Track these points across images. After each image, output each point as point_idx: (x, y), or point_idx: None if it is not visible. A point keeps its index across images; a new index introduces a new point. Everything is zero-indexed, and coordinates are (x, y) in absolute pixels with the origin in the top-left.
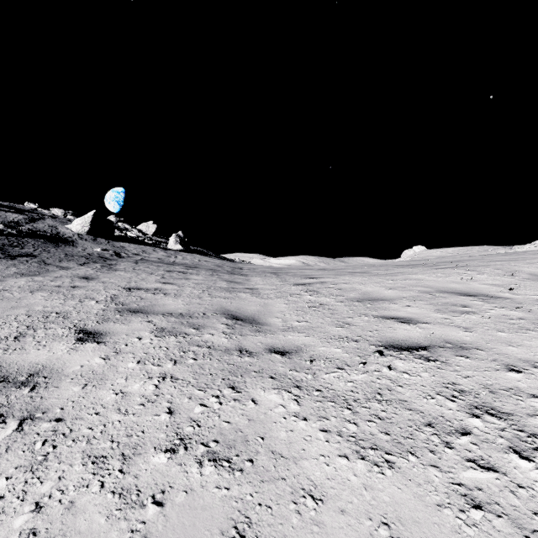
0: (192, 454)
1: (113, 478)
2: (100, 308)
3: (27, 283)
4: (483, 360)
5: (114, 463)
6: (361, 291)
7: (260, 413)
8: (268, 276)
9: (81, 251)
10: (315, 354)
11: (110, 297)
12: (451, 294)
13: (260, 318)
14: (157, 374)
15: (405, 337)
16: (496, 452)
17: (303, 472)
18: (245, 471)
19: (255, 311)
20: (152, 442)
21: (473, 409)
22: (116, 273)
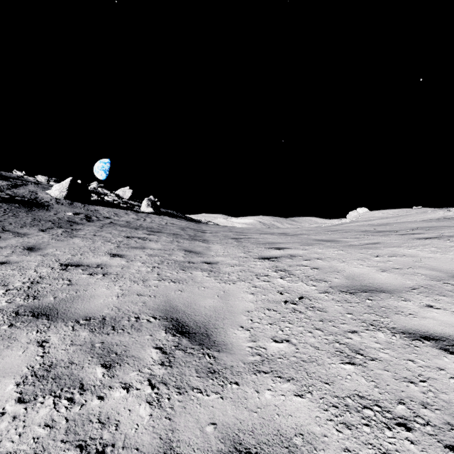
0: None
1: None
2: None
3: None
4: None
5: None
6: (345, 273)
7: None
8: (230, 244)
9: (52, 215)
10: None
11: (32, 281)
12: None
13: (216, 328)
14: None
15: None
16: None
17: None
18: None
19: (210, 310)
20: None
21: None
22: (71, 241)
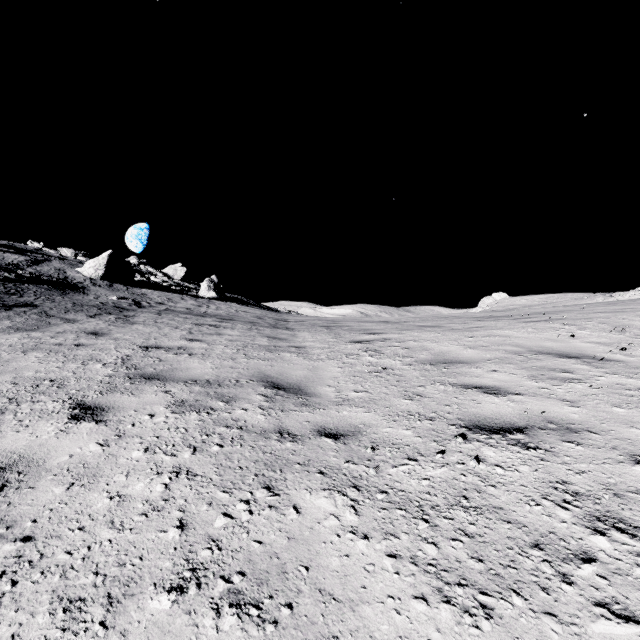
0: (206, 595)
1: (91, 637)
2: (106, 374)
3: (21, 340)
4: (600, 447)
5: (95, 611)
6: (433, 351)
7: (304, 527)
8: (319, 331)
9: (93, 300)
10: (378, 438)
11: (121, 358)
12: (548, 355)
13: (307, 386)
14: (169, 468)
15: (494, 414)
16: (635, 591)
17: (364, 626)
18: (280, 623)
19: (301, 377)
20: (152, 575)
21: (595, 522)
22: (133, 327)
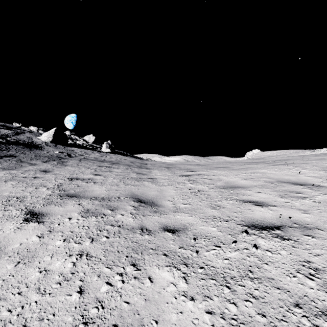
0: None
1: None
2: (48, 194)
3: (5, 175)
4: (326, 239)
5: None
6: (225, 181)
7: (155, 292)
8: (163, 170)
9: (46, 153)
10: (197, 232)
11: (57, 185)
12: (287, 184)
13: (157, 201)
14: (76, 251)
15: (262, 218)
16: None
17: None
18: None
19: (154, 195)
20: None
21: None
22: (65, 168)
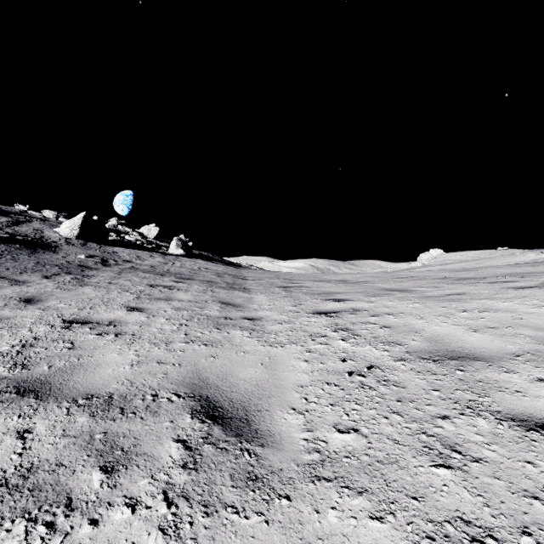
0: None
1: None
2: None
3: None
4: None
5: None
6: (425, 333)
7: None
8: (277, 294)
9: (60, 259)
10: None
11: (23, 343)
12: None
13: (259, 411)
14: None
15: None
16: None
17: None
18: None
19: (252, 384)
20: None
21: None
22: (80, 290)
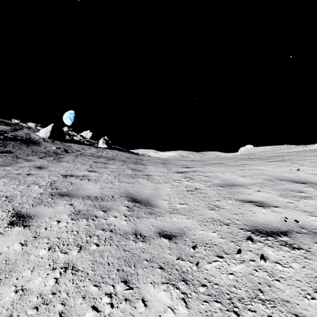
0: None
1: None
2: (39, 192)
3: None
4: None
5: None
6: (222, 178)
7: None
8: (159, 166)
9: (43, 149)
10: (196, 238)
11: (50, 182)
12: (287, 182)
13: (152, 200)
14: (61, 264)
15: (265, 221)
16: None
17: None
18: None
19: (149, 194)
20: None
21: None
22: (61, 164)
